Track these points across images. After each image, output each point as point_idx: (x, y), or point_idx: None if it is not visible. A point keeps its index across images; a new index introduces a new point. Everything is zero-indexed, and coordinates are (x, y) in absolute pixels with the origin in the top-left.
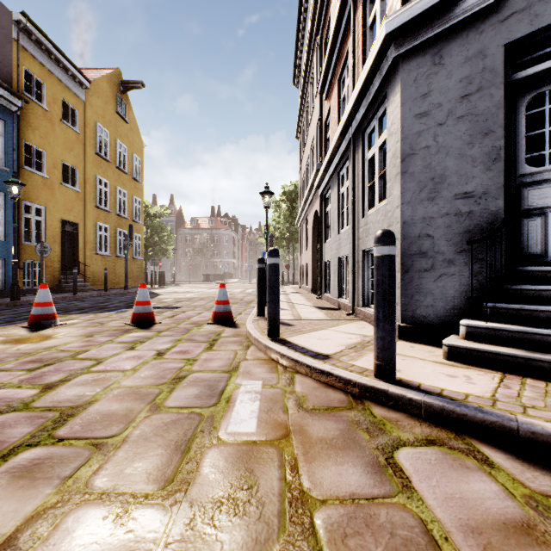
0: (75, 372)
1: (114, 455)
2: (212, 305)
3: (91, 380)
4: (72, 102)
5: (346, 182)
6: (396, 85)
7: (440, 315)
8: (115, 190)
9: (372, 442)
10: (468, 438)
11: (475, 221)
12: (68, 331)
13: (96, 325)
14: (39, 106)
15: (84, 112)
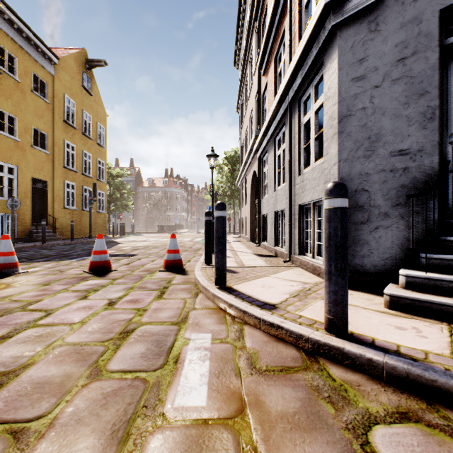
0: (20, 326)
1: (32, 451)
2: (164, 252)
3: (34, 335)
4: (42, 75)
5: (282, 146)
6: (333, 52)
7: (376, 264)
8: (81, 153)
9: (339, 418)
10: (443, 409)
11: (411, 177)
12: (27, 280)
13: (56, 273)
14: (11, 77)
15: (53, 85)
